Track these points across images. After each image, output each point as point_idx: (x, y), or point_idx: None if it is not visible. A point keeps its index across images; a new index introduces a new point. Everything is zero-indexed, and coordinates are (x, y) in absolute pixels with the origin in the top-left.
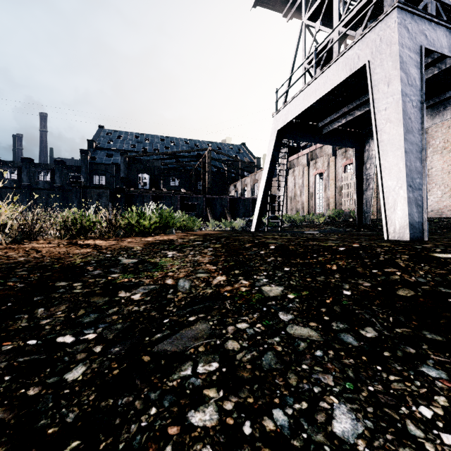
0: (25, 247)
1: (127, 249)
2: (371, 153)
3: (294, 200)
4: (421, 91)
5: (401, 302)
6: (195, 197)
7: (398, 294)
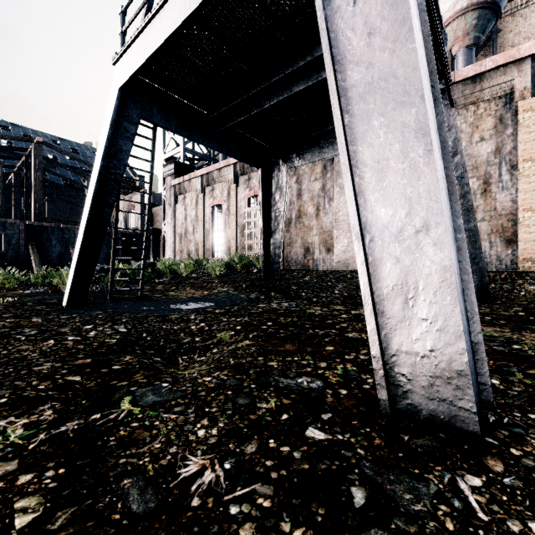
0: None
1: None
2: (281, 180)
3: (185, 239)
4: None
5: None
6: None
7: None
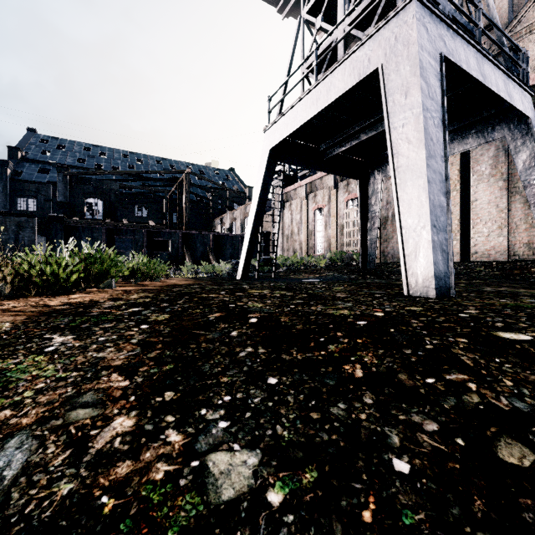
0: None
1: None
2: (377, 187)
3: (291, 239)
4: (442, 108)
5: (528, 500)
6: (168, 232)
7: (506, 464)
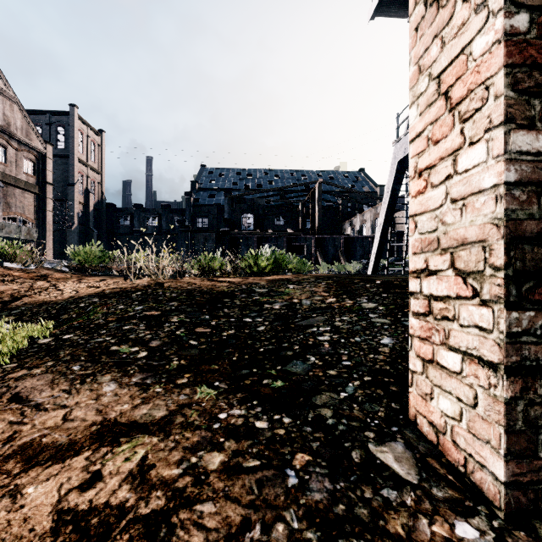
0: (183, 281)
1: (256, 283)
2: None
3: None
4: None
5: None
6: (303, 238)
7: None
